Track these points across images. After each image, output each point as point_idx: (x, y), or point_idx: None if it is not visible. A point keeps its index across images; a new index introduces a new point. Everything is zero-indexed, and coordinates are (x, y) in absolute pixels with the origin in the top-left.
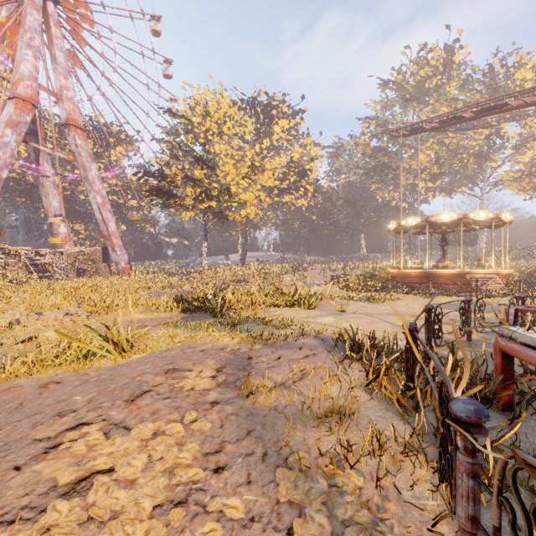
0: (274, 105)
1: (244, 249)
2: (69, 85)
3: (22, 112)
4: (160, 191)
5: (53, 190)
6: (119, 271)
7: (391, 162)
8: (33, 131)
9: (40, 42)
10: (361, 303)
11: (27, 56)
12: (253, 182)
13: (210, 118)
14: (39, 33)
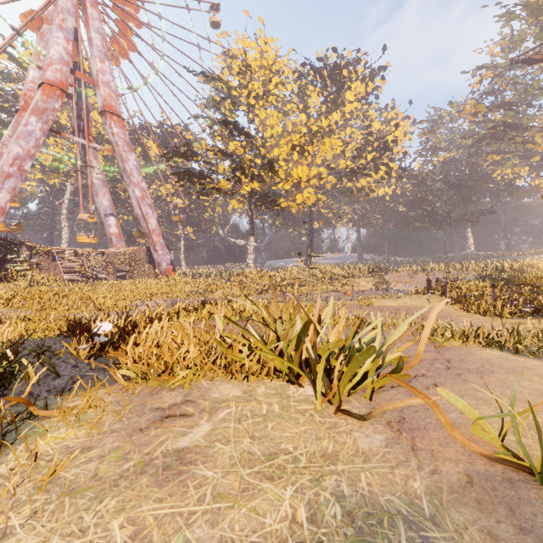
0: (344, 64)
1: (310, 247)
2: (106, 68)
3: (49, 98)
4: (189, 173)
5: (102, 188)
6: (162, 273)
7: (520, 118)
8: (81, 128)
9: (74, 24)
10: (540, 365)
11: (58, 39)
12: (310, 154)
13: (249, 72)
14: (73, 15)
